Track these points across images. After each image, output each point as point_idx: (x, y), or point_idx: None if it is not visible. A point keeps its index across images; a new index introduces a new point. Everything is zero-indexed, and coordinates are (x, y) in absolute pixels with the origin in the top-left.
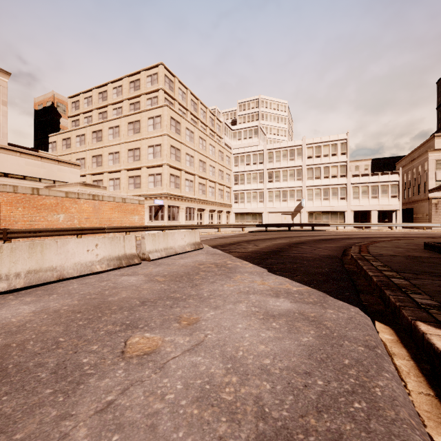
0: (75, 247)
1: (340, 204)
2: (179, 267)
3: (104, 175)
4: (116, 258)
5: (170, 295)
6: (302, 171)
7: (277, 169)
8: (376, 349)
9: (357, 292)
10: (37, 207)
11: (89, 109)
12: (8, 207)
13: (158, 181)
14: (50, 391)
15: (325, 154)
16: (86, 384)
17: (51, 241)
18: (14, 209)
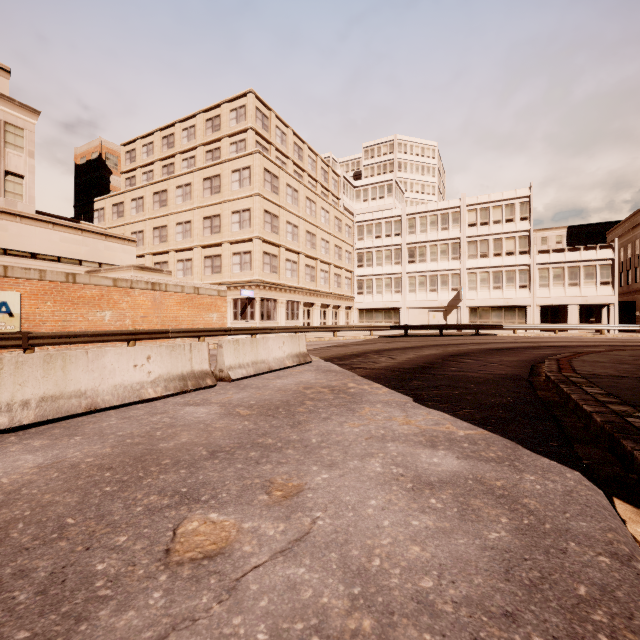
0: (115, 361)
1: (519, 296)
2: (274, 391)
3: (170, 255)
4: (179, 378)
5: (257, 441)
6: (461, 246)
7: (422, 244)
8: (634, 561)
9: (568, 440)
10: (73, 300)
11: (150, 160)
12: (32, 300)
13: (246, 263)
14: (25, 636)
15: (496, 220)
16: (92, 623)
17: (78, 351)
18: (40, 304)
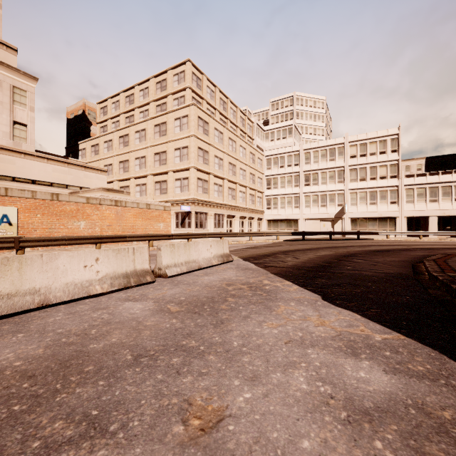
0: (67, 262)
1: (390, 210)
2: (201, 287)
3: (130, 181)
4: (123, 276)
5: (181, 343)
6: (344, 173)
7: (315, 171)
8: None
9: None
10: (57, 213)
11: (117, 113)
12: (26, 213)
13: (184, 186)
14: None
15: (372, 152)
16: None
17: (33, 255)
18: (32, 216)
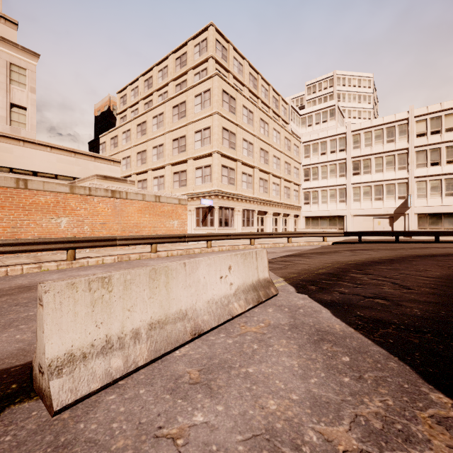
0: None
1: None
2: None
3: (148, 173)
4: None
5: None
6: (408, 156)
7: (366, 157)
8: None
9: None
10: (24, 206)
11: (135, 101)
12: None
13: (206, 175)
14: None
15: (449, 128)
16: None
17: None
18: None
